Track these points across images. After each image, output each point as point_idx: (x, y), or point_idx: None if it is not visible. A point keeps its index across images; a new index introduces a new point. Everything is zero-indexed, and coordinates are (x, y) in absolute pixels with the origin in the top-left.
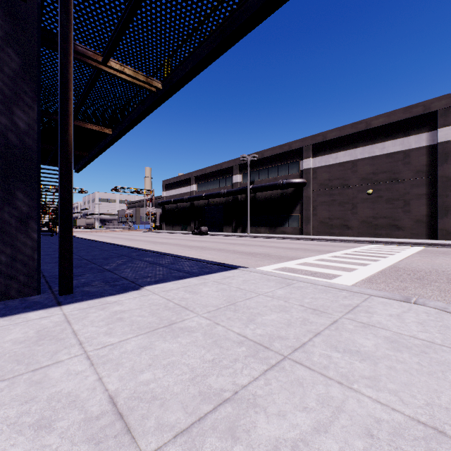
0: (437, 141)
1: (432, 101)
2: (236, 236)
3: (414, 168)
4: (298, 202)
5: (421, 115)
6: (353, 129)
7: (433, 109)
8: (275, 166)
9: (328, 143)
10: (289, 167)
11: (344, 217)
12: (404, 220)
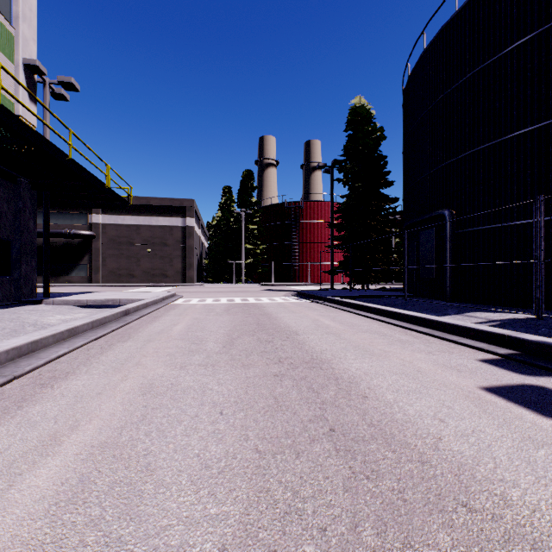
0: (187, 225)
1: (184, 200)
2: None
3: (175, 238)
4: (87, 253)
5: (179, 206)
6: (138, 201)
7: (184, 205)
8: (58, 213)
9: None
10: (77, 217)
11: (131, 268)
12: (170, 271)
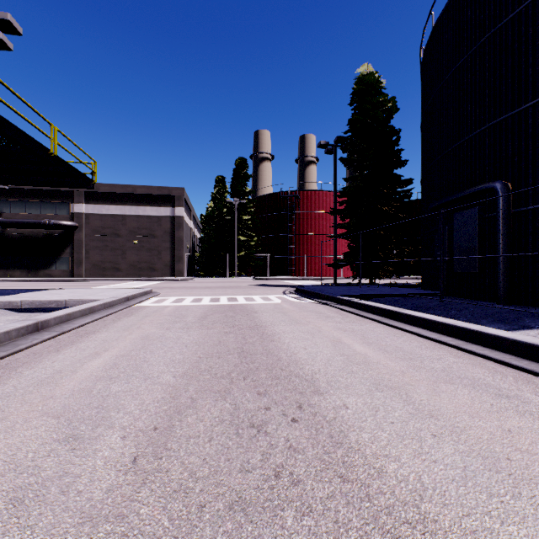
0: (176, 215)
1: (173, 189)
2: None
3: (164, 229)
4: (69, 245)
5: (168, 195)
6: (123, 189)
7: (173, 194)
8: (38, 202)
9: (101, 194)
10: (58, 207)
11: (116, 261)
12: (158, 265)
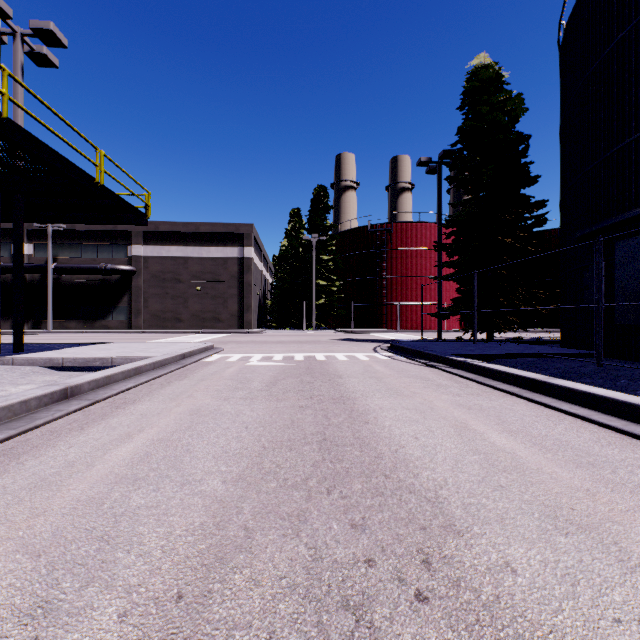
0: (244, 256)
1: (241, 225)
2: (30, 333)
3: (230, 273)
4: (126, 292)
5: (235, 233)
6: (185, 228)
7: (241, 231)
8: (94, 245)
9: (161, 234)
10: (115, 249)
11: (177, 310)
12: (224, 315)
